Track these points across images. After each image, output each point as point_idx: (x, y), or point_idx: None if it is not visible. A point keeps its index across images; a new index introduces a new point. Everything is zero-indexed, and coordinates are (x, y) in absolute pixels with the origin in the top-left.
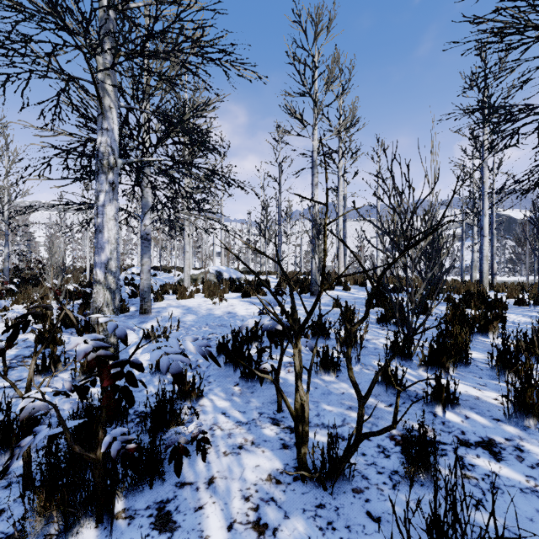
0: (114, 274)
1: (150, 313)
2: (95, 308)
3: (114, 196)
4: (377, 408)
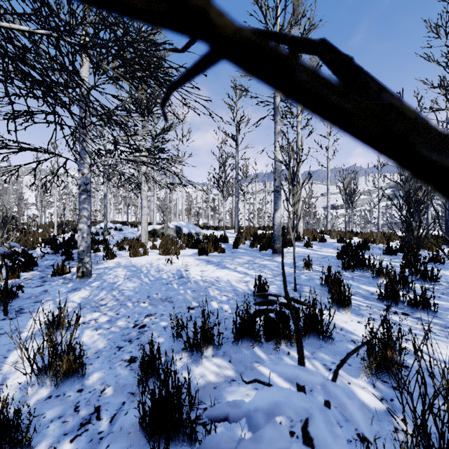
0: None
1: (89, 276)
2: None
3: None
4: None
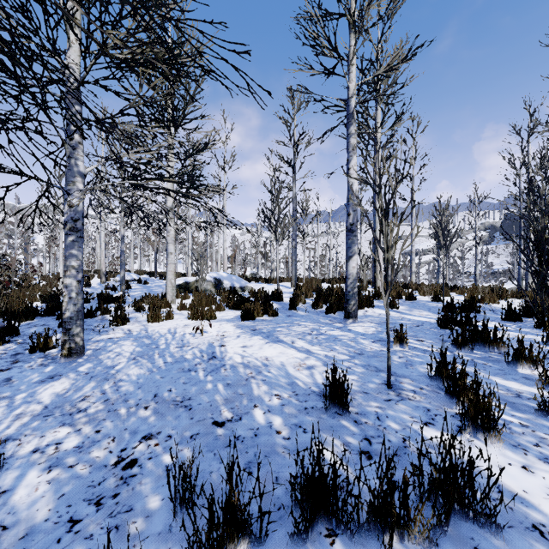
0: None
1: (80, 354)
2: None
3: None
4: None
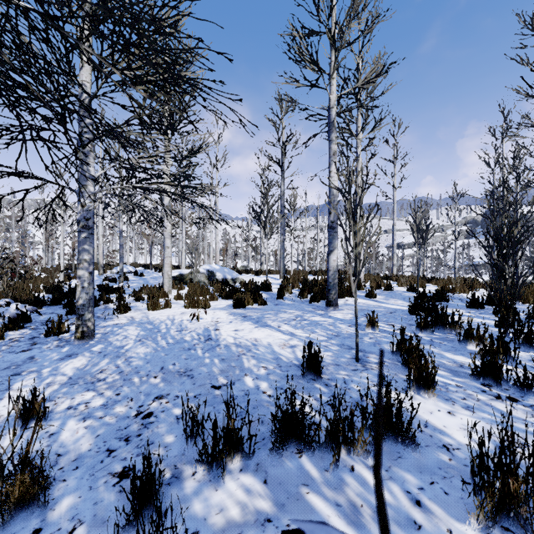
0: None
1: (91, 337)
2: None
3: None
4: None
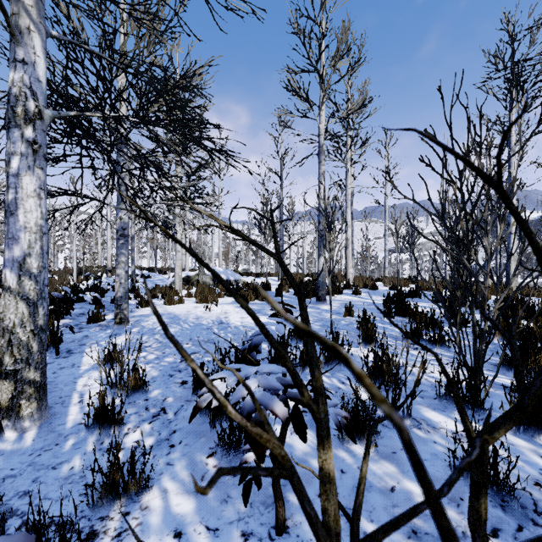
0: (36, 278)
1: (127, 323)
2: (2, 329)
3: (35, 162)
4: (470, 538)
